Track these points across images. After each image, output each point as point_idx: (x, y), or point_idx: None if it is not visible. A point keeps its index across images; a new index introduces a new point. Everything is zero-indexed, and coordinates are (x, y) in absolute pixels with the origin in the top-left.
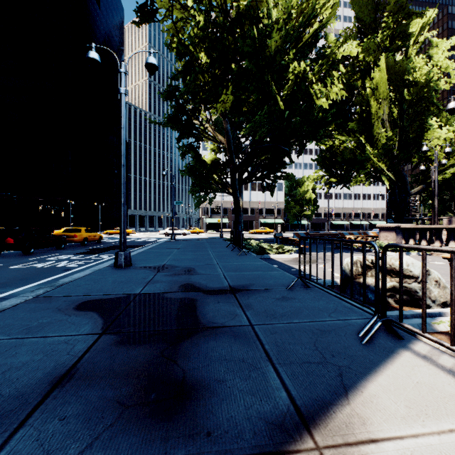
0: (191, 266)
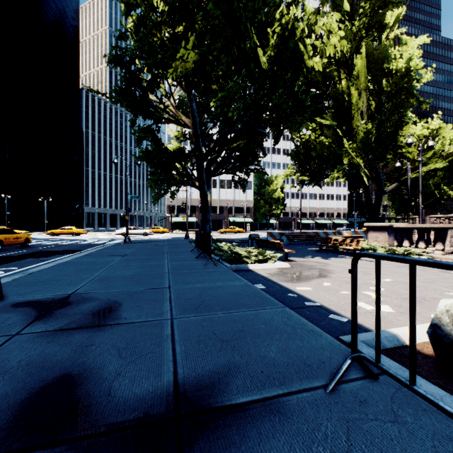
0: (119, 296)
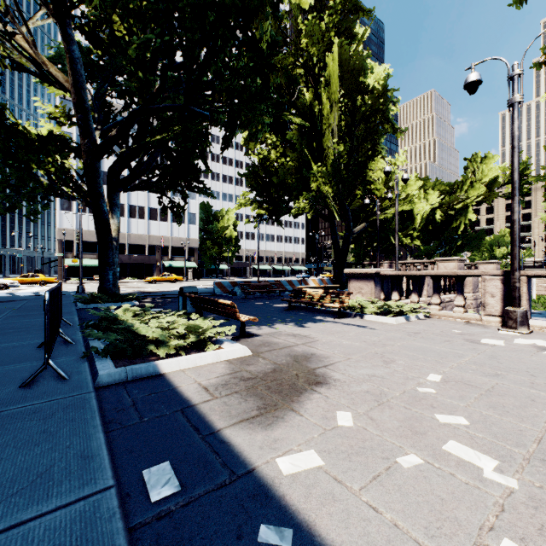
0: None
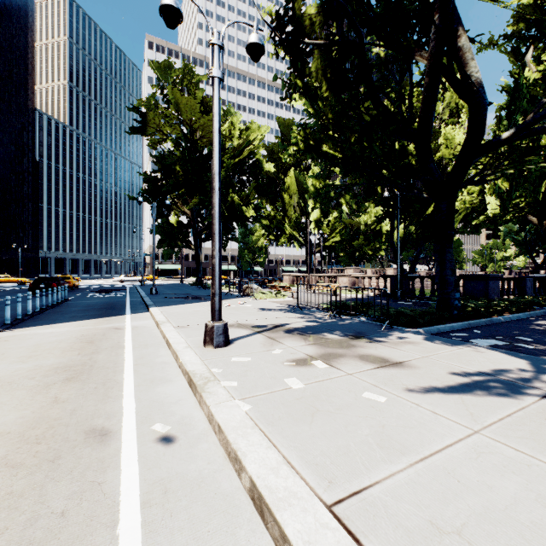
0: (186, 293)
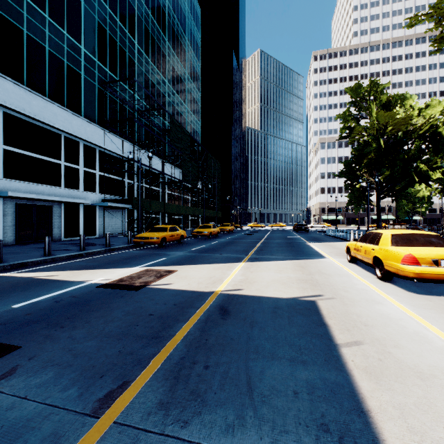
0: None
